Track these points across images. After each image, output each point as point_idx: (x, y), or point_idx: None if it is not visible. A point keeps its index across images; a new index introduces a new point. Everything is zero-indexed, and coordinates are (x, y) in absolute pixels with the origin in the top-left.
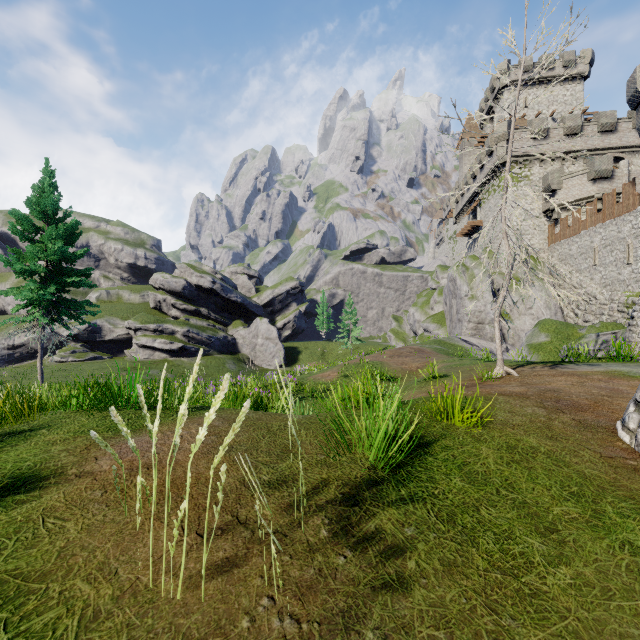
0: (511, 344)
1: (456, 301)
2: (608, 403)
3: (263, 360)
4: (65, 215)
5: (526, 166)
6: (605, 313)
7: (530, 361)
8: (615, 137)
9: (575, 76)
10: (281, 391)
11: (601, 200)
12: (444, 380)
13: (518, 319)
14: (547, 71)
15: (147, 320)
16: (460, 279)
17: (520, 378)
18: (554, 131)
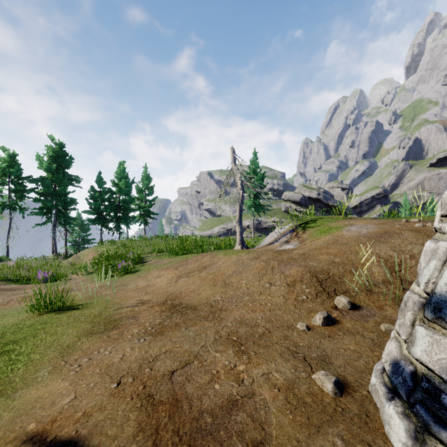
0: None
1: None
2: None
3: None
4: (260, 170)
5: None
6: None
7: None
8: None
9: None
10: None
11: None
12: None
13: None
14: None
15: (282, 217)
16: None
17: None
18: None
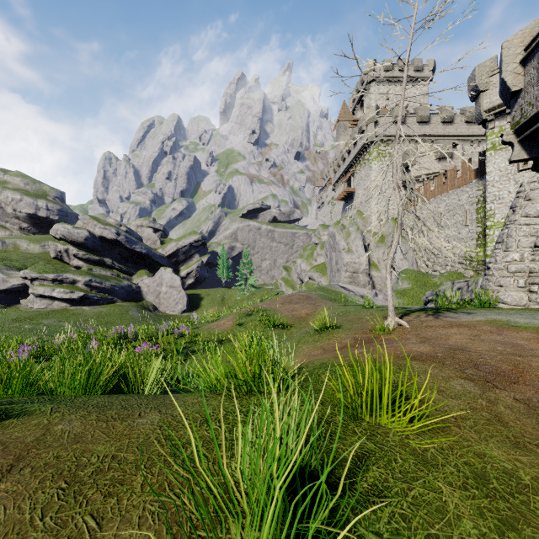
0: (379, 290)
1: (335, 254)
2: (528, 367)
3: (167, 306)
4: None
5: (389, 145)
6: (449, 264)
7: (408, 308)
8: (452, 127)
9: (422, 79)
10: (152, 360)
11: (444, 175)
12: (338, 332)
13: (384, 269)
14: (403, 72)
15: (45, 270)
16: (339, 235)
17: (414, 330)
18: (410, 118)
